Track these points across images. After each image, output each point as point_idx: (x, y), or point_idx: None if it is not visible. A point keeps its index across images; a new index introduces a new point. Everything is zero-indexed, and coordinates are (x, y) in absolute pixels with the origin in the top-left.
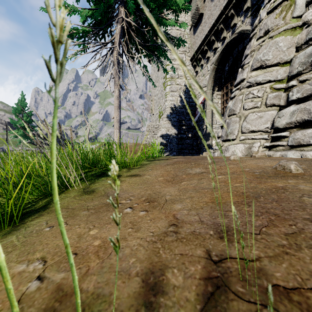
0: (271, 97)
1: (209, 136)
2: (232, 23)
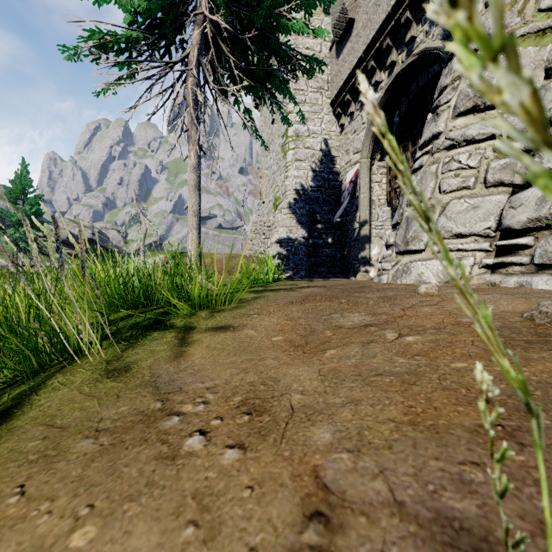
0: (496, 167)
1: (365, 243)
2: (407, 36)
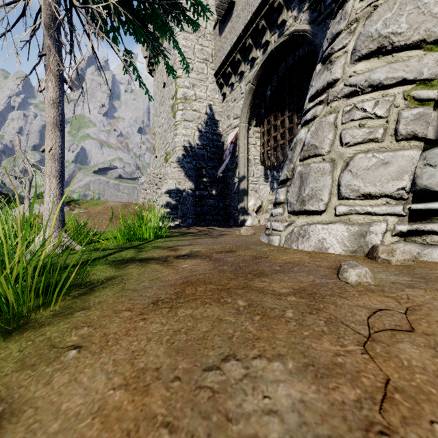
0: (408, 117)
1: (243, 195)
2: (279, 19)
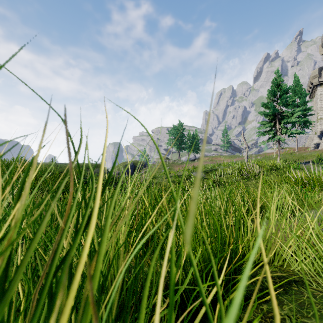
0: None
1: None
2: None
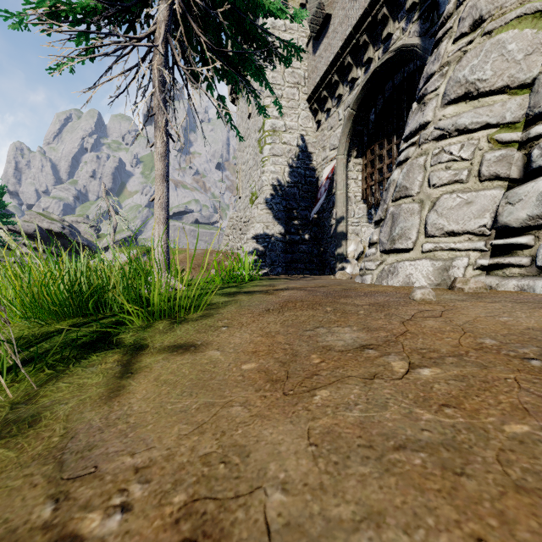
0: (491, 159)
1: (341, 239)
2: (384, 33)
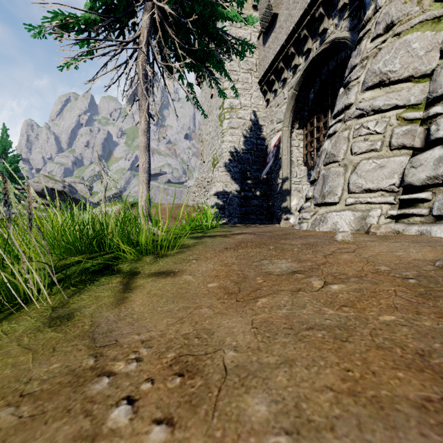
0: (399, 133)
1: (286, 195)
2: (320, 28)
